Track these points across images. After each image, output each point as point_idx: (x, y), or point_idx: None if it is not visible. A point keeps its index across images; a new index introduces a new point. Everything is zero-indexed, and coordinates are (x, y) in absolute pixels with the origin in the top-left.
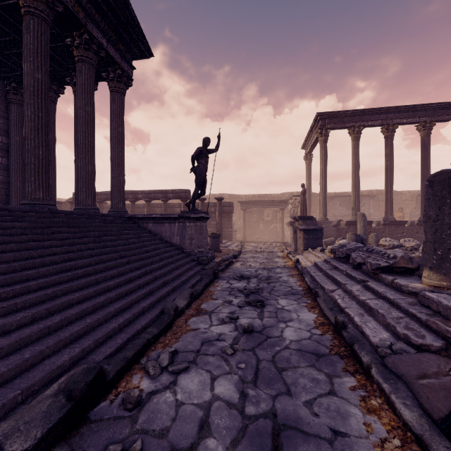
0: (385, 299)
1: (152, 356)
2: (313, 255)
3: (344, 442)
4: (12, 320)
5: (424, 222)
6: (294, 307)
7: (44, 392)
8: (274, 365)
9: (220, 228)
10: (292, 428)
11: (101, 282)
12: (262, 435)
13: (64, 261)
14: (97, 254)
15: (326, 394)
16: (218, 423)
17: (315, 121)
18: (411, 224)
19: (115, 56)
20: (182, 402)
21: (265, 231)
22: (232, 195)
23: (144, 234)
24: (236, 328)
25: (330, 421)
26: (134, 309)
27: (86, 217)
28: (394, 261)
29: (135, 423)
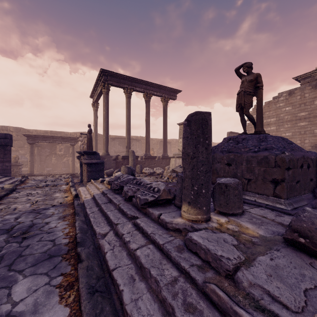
0: (154, 244)
1: None
2: (95, 186)
3: None
4: None
5: (183, 159)
6: (36, 299)
7: None
8: None
9: None
10: None
11: None
12: None
13: None
14: None
15: None
16: None
17: (100, 75)
18: (158, 158)
19: None
20: None
21: (58, 164)
22: (20, 129)
23: None
24: None
25: None
26: None
27: None
28: (158, 194)
29: None
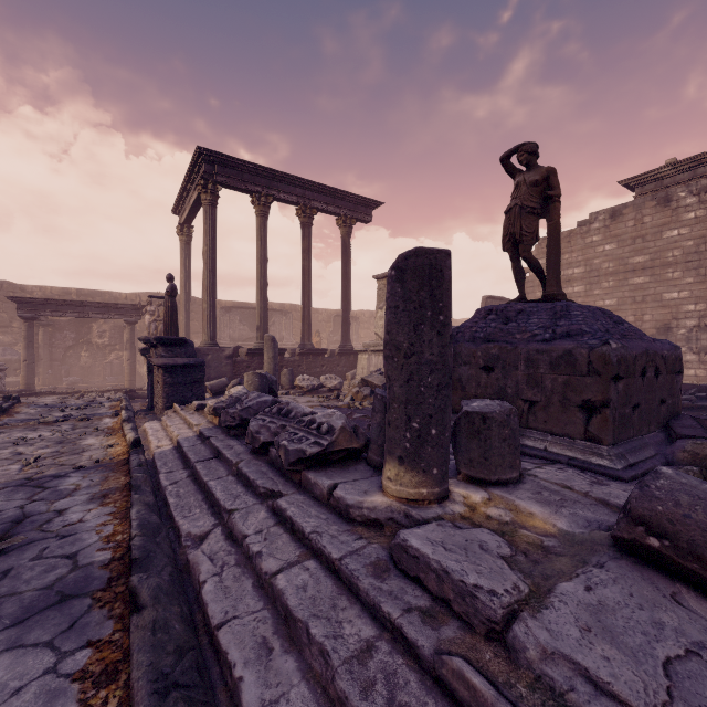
0: (320, 558)
1: None
2: (182, 420)
3: None
4: None
5: (388, 357)
6: None
7: None
8: None
9: None
10: None
11: None
12: None
13: None
14: None
15: None
16: None
17: (195, 163)
18: (331, 354)
19: None
20: None
21: (95, 367)
22: (2, 283)
23: None
24: None
25: None
26: None
27: None
28: (330, 439)
29: None
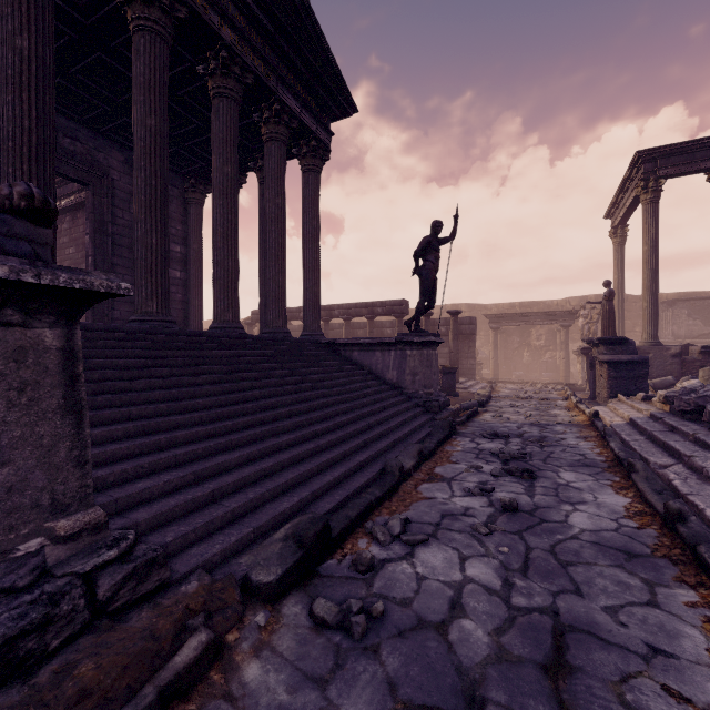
0: None
1: (377, 521)
2: (628, 406)
3: (668, 662)
4: (231, 457)
5: None
6: (588, 485)
7: (273, 536)
8: (554, 556)
9: (456, 359)
10: (584, 631)
11: (307, 426)
12: (538, 629)
13: (264, 398)
14: (297, 390)
15: (642, 604)
16: (475, 607)
17: (632, 167)
18: None
19: (310, 124)
20: (424, 576)
21: (533, 364)
22: (474, 305)
23: (347, 366)
24: (491, 503)
25: (647, 635)
26: (349, 463)
27: (278, 343)
28: None
29: (371, 586)
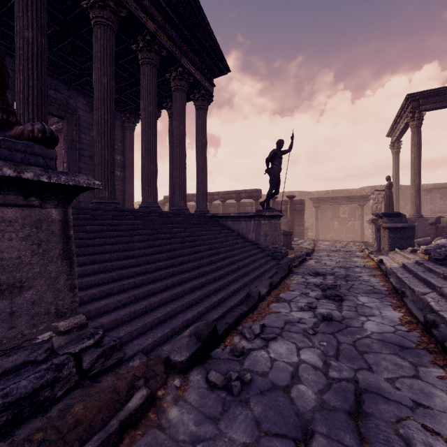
0: None
1: (245, 326)
2: (402, 256)
3: (426, 411)
4: (156, 286)
5: None
6: (376, 305)
7: (182, 334)
8: (355, 348)
9: (292, 226)
10: (373, 392)
11: (200, 268)
12: (345, 391)
13: (174, 250)
14: (194, 245)
15: (410, 377)
16: (306, 377)
17: (404, 104)
18: None
19: (201, 79)
20: (275, 359)
21: (340, 229)
22: (303, 192)
23: (224, 230)
24: (315, 315)
25: (413, 395)
26: (227, 290)
27: (181, 216)
28: None
29: (242, 364)
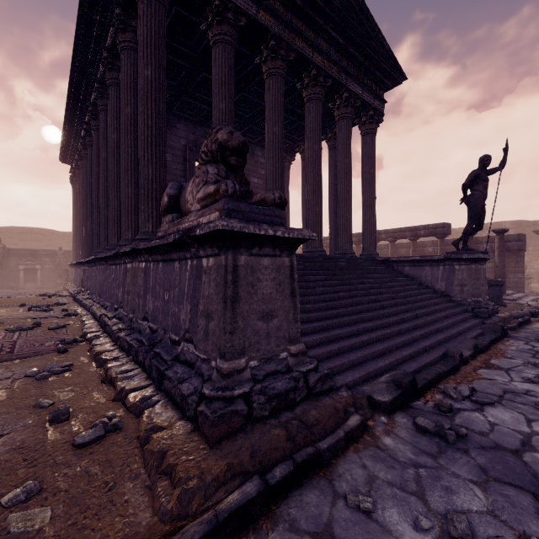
0: None
1: (447, 386)
2: None
3: None
4: (343, 331)
5: None
6: None
7: (378, 379)
8: None
9: (502, 273)
10: None
11: (381, 318)
12: None
13: (350, 298)
14: (369, 294)
15: None
16: None
17: None
18: None
19: (369, 99)
20: (495, 423)
21: None
22: (521, 222)
23: (401, 278)
24: None
25: None
26: (417, 346)
27: (348, 261)
28: None
29: (452, 420)
